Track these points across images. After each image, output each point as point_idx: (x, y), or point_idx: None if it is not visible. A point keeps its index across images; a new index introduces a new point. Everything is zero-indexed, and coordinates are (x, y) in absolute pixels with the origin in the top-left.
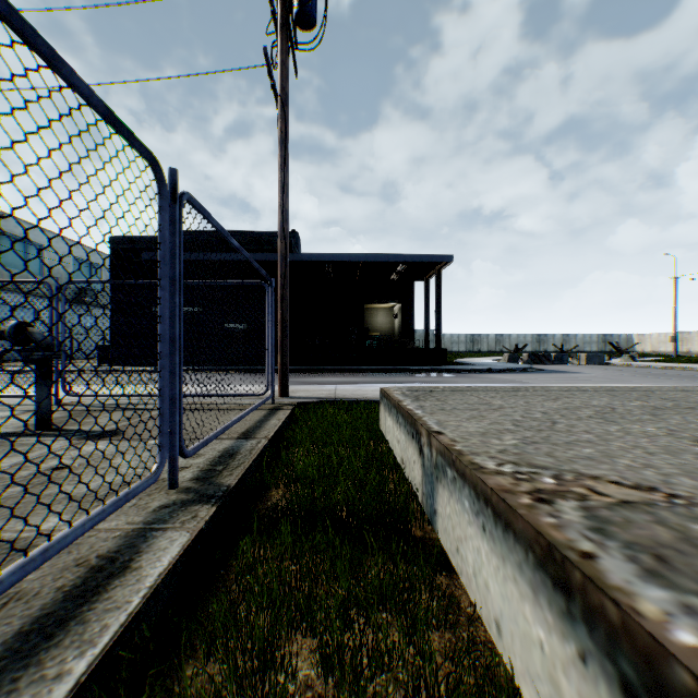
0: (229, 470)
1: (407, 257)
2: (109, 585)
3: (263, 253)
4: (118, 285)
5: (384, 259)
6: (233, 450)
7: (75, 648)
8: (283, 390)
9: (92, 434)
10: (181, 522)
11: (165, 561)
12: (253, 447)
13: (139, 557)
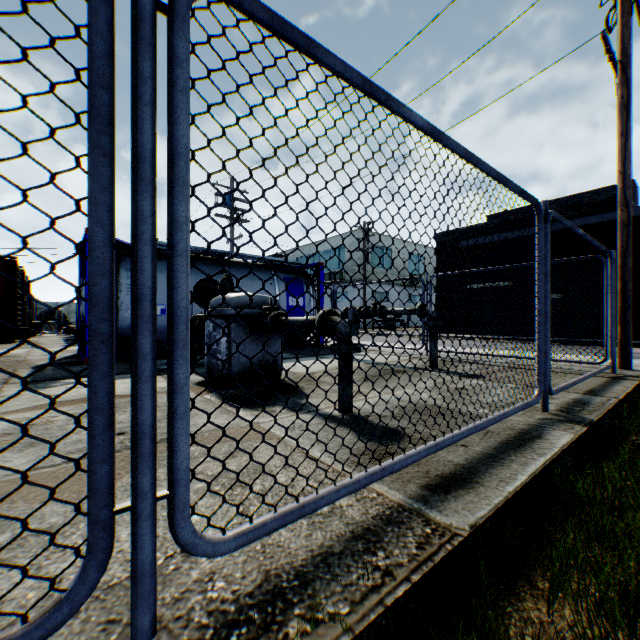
0: (585, 411)
1: None
2: (534, 440)
3: (582, 217)
4: (440, 270)
5: None
6: (583, 401)
7: (533, 454)
8: (622, 362)
9: (463, 374)
10: (562, 428)
11: (562, 441)
12: (602, 402)
13: (543, 435)
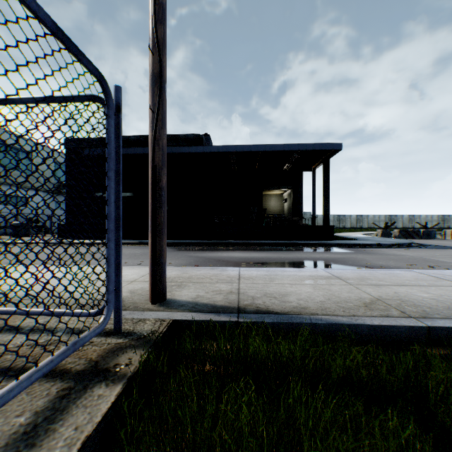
0: None
1: (301, 146)
2: None
3: (179, 146)
4: (70, 176)
5: (280, 148)
6: None
7: None
8: (153, 293)
9: None
10: None
11: None
12: None
13: None
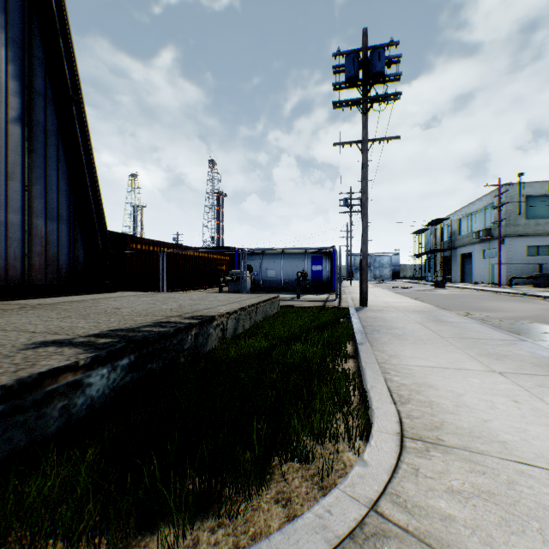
0: None
1: None
2: None
3: None
4: None
5: None
6: None
7: None
8: (360, 302)
9: None
10: None
11: None
12: None
13: None
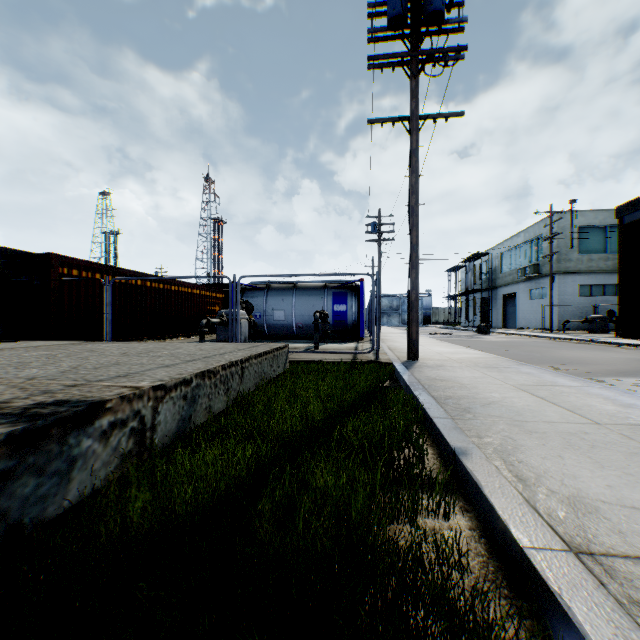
0: None
1: None
2: None
3: None
4: (621, 254)
5: None
6: None
7: None
8: (407, 354)
9: None
10: None
11: None
12: None
13: None
